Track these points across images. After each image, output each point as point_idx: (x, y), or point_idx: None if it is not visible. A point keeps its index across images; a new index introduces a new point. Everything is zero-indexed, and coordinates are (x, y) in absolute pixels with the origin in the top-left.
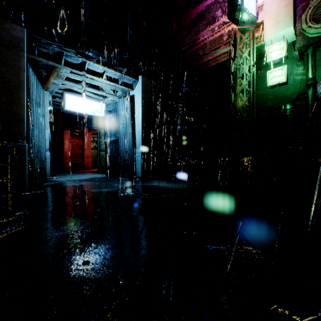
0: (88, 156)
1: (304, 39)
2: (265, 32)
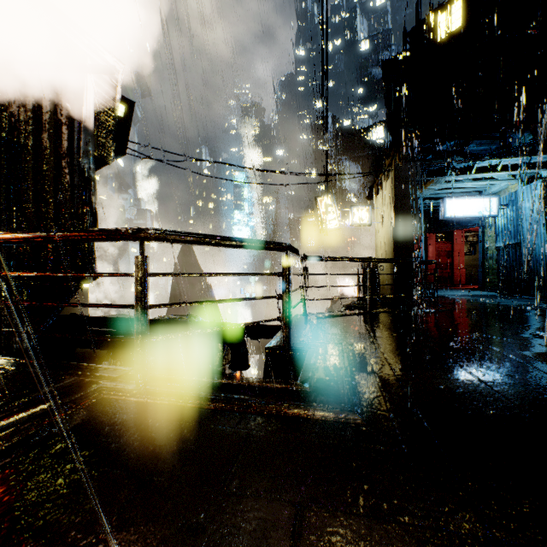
0: (459, 266)
1: None
2: None
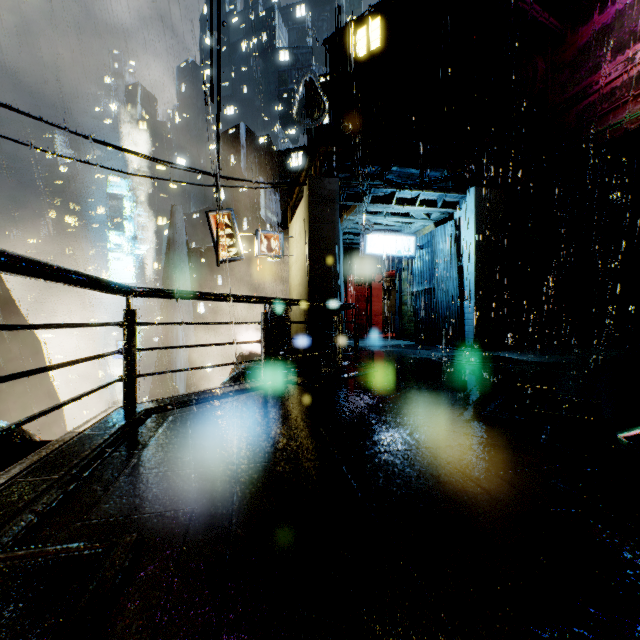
0: (377, 312)
1: None
2: None
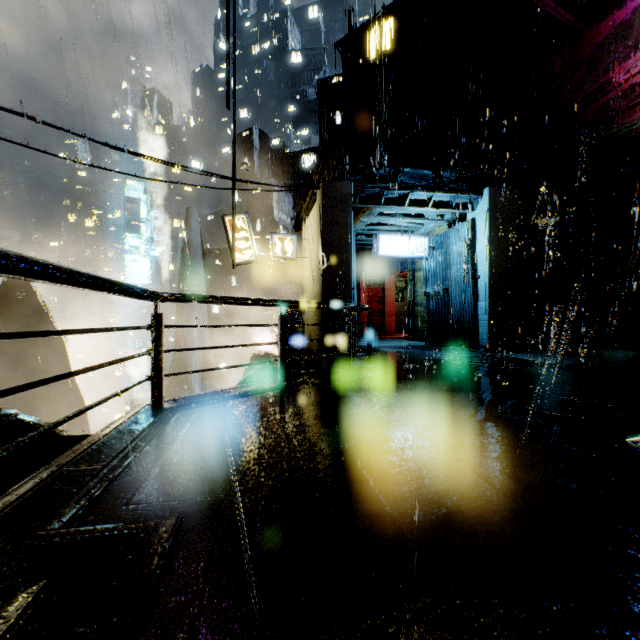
0: (390, 313)
1: None
2: None
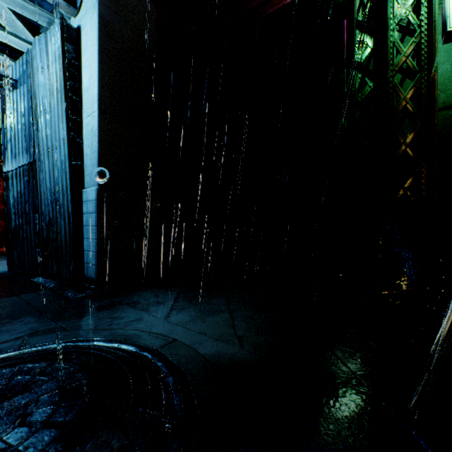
0: None
1: None
2: None
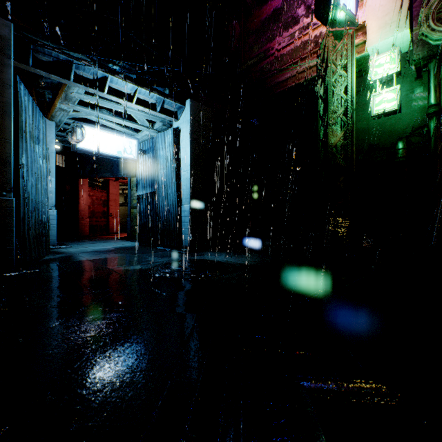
0: (115, 215)
1: (424, 48)
2: (369, 38)
